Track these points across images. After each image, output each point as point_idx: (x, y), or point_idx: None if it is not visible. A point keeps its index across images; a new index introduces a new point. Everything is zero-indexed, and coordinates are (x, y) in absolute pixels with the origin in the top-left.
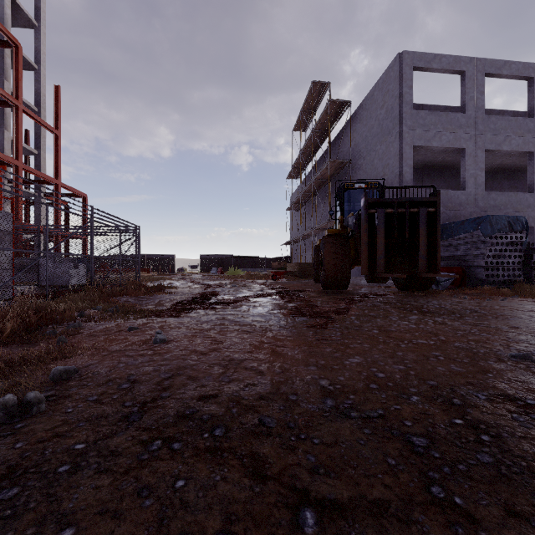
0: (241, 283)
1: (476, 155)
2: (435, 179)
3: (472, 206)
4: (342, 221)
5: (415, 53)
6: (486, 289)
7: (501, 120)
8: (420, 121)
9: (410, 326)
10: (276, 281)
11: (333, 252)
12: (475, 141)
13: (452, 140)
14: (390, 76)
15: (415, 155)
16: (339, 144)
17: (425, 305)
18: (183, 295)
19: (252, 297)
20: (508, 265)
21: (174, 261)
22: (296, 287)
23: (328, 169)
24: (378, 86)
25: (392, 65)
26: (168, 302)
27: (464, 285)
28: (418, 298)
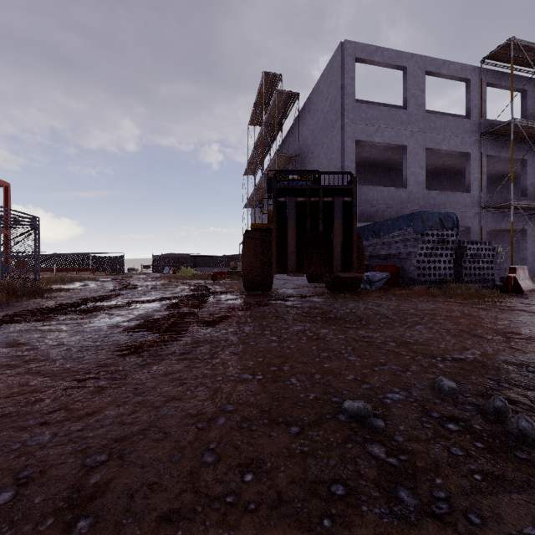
0: (170, 284)
1: (417, 153)
2: (383, 178)
3: (413, 205)
4: (270, 214)
5: (358, 43)
6: (417, 289)
7: (440, 119)
8: (363, 115)
9: (270, 344)
10: (216, 281)
11: (252, 248)
12: (416, 139)
13: (394, 136)
14: (334, 66)
15: (360, 151)
16: (291, 139)
17: (335, 310)
18: (64, 300)
19: (144, 301)
20: (440, 264)
21: (123, 260)
22: (223, 289)
23: (276, 163)
24: (323, 77)
25: (335, 55)
26: (18, 310)
27: (397, 285)
28: (338, 301)
